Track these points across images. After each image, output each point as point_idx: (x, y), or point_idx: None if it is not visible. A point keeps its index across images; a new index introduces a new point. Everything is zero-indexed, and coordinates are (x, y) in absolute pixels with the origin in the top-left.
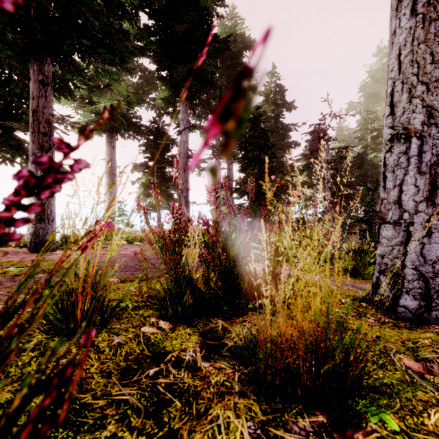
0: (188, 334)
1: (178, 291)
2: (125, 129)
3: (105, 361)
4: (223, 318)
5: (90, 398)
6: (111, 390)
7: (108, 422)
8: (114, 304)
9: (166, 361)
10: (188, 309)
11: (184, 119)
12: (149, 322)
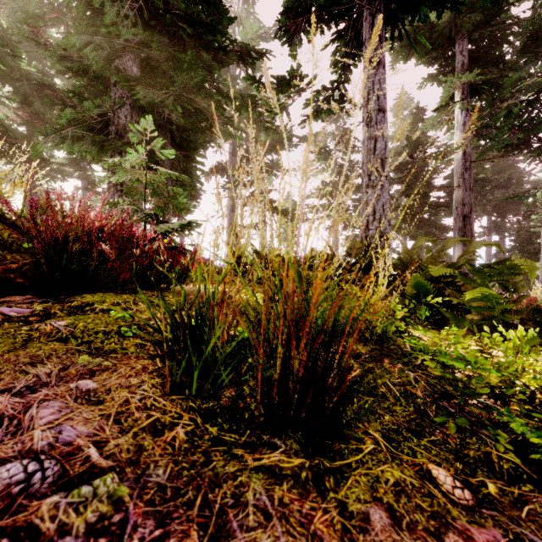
0: None
1: None
2: None
3: None
4: None
5: None
6: None
7: None
8: None
9: None
10: None
11: None
12: None
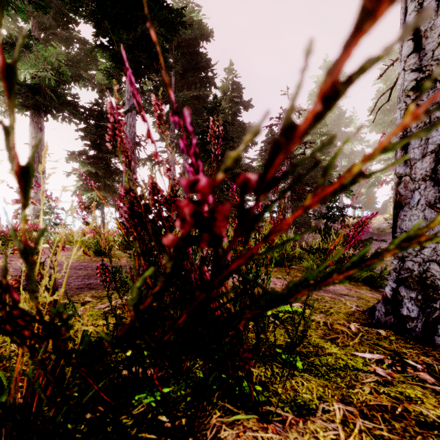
0: None
1: None
2: (56, 108)
3: None
4: None
5: None
6: None
7: None
8: None
9: None
10: None
11: (130, 98)
12: None
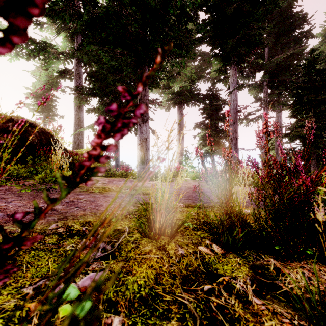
0: (238, 263)
1: (229, 222)
2: (189, 100)
3: (172, 265)
4: (274, 257)
5: (161, 290)
6: (175, 290)
7: (171, 317)
8: (180, 222)
9: (218, 282)
10: (238, 240)
11: (233, 81)
12: (204, 243)
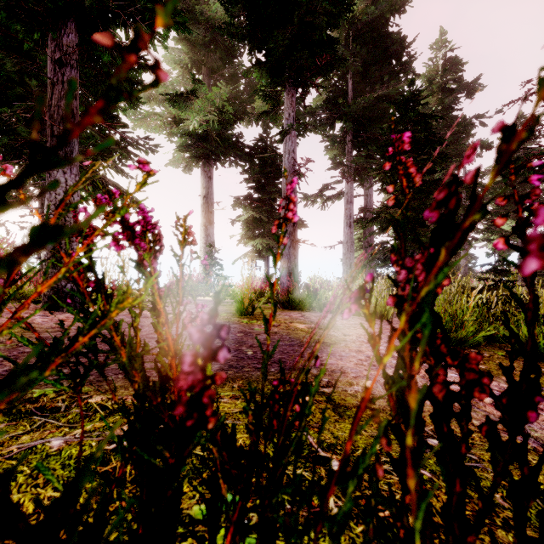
0: None
1: None
2: (222, 152)
3: None
4: None
5: None
6: None
7: None
8: None
9: None
10: None
11: (289, 116)
12: None
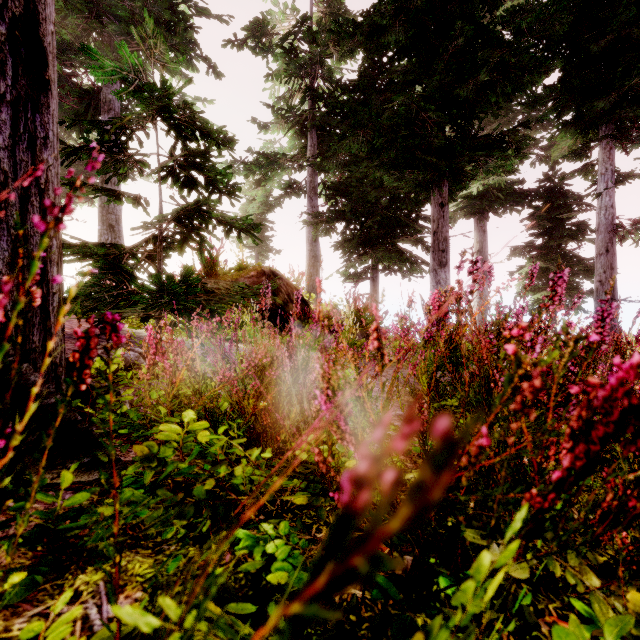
0: None
1: None
2: (500, 204)
3: None
4: None
5: None
6: None
7: None
8: None
9: None
10: None
11: (605, 171)
12: None
